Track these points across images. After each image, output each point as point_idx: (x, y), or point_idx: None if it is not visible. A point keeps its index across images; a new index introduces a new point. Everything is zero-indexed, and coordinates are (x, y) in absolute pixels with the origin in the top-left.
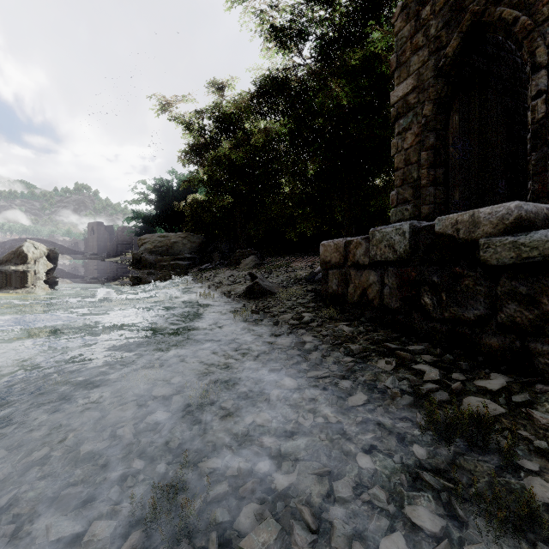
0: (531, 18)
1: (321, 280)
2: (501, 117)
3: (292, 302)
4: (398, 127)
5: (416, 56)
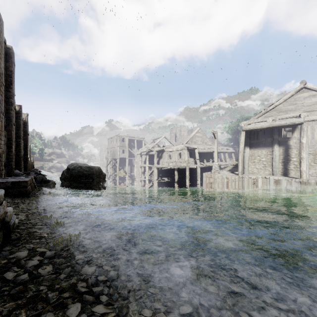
0: None
1: None
2: None
3: None
4: None
5: None
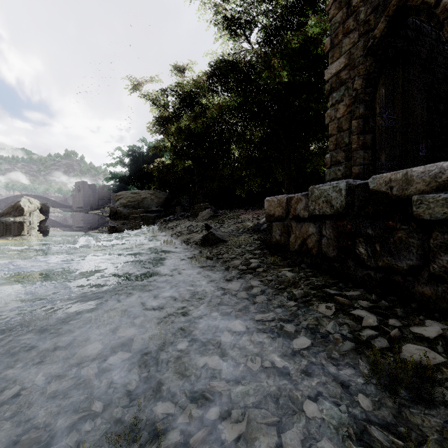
0: None
1: (265, 230)
2: (421, 90)
3: (241, 249)
4: (331, 99)
5: (347, 38)
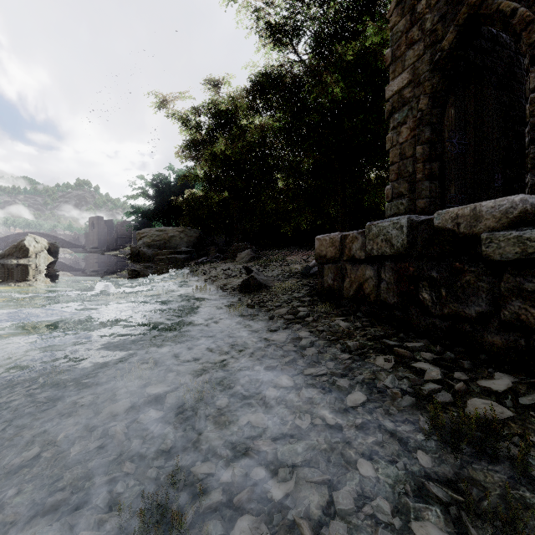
0: (530, 9)
1: (316, 273)
2: (497, 110)
3: (288, 296)
4: (393, 121)
5: (411, 50)
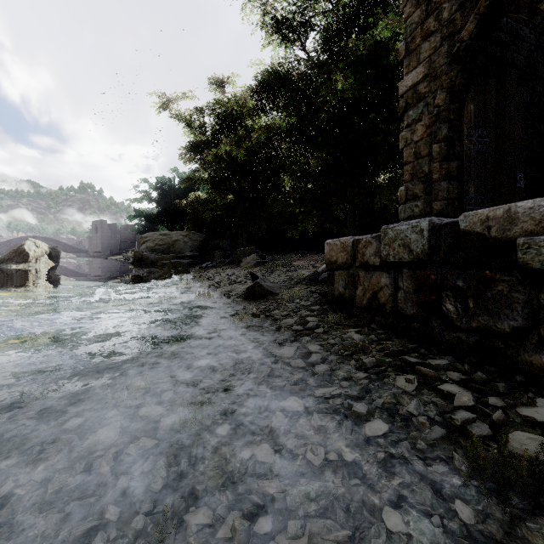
0: None
1: (325, 280)
2: (519, 106)
3: (295, 304)
4: (407, 118)
5: (427, 42)
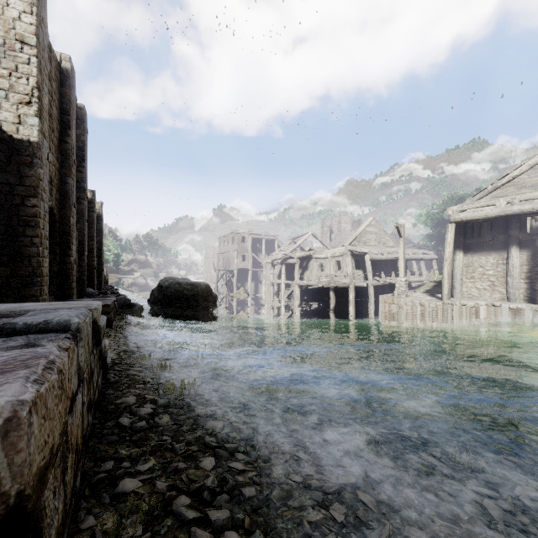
0: None
1: None
2: None
3: None
4: None
5: None
